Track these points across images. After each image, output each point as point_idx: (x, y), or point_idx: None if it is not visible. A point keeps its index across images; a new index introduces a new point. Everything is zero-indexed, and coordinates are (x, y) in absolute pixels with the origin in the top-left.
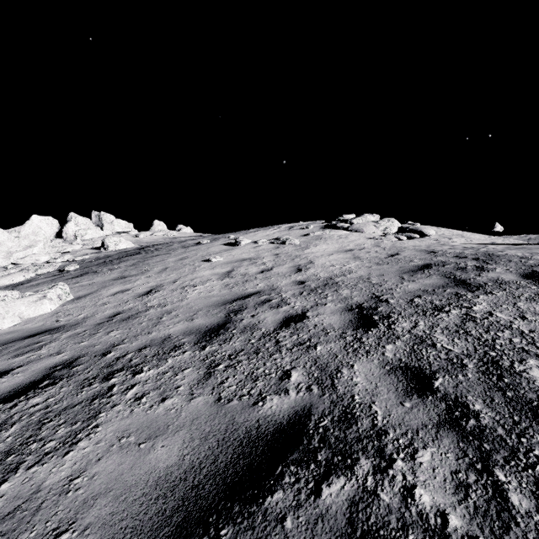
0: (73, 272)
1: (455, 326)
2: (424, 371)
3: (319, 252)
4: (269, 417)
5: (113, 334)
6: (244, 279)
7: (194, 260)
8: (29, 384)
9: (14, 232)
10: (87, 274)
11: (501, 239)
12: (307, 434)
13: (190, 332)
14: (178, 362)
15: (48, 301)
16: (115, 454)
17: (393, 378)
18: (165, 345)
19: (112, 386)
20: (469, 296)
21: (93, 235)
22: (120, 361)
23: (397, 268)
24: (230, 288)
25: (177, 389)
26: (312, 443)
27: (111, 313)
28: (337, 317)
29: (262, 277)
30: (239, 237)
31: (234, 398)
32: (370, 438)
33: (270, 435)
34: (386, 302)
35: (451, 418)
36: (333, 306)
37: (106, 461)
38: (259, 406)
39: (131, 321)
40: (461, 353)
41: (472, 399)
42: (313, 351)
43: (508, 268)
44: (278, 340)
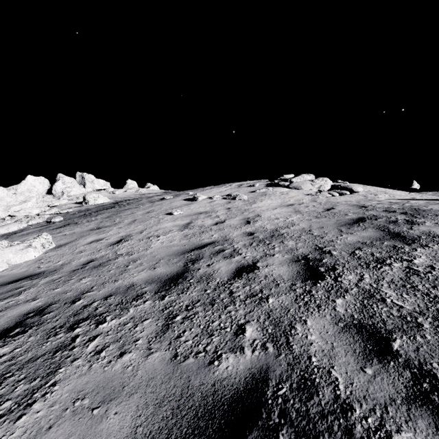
0: (58, 223)
1: (400, 280)
2: (379, 330)
3: (265, 206)
4: (225, 380)
5: (84, 281)
6: (201, 230)
7: (158, 213)
8: (2, 331)
9: (12, 190)
10: (69, 225)
11: (419, 195)
12: (266, 404)
13: (152, 280)
14: (138, 312)
15: (32, 250)
16: (67, 421)
17: (349, 337)
18: (128, 294)
19: (75, 337)
20: (407, 248)
21: (77, 192)
22: (86, 310)
23: (334, 221)
24: (188, 238)
25: (135, 342)
26: (271, 417)
27: (85, 261)
28: (285, 268)
29: (216, 228)
30: (197, 194)
31: (190, 355)
32: (334, 414)
33: (227, 405)
34: (329, 254)
35: (421, 391)
36: (281, 256)
37: (56, 430)
38: (215, 366)
39: (101, 268)
40: (413, 310)
41: (438, 367)
42: (266, 304)
43: (436, 222)
44: (232, 291)
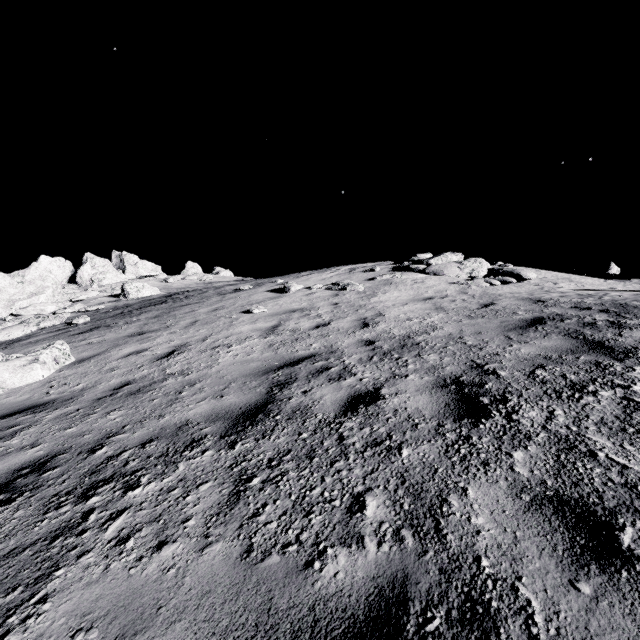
0: (82, 326)
1: (616, 419)
2: (592, 510)
3: (390, 300)
4: (332, 599)
5: (112, 417)
6: (294, 336)
7: (231, 311)
8: None
9: (17, 277)
10: (98, 328)
11: (621, 284)
12: None
13: (217, 416)
14: (192, 470)
15: (40, 366)
16: None
17: (542, 522)
18: (179, 438)
19: (89, 513)
20: (618, 367)
21: (113, 279)
22: (110, 464)
23: (497, 323)
24: (275, 349)
25: (184, 524)
26: None
27: (118, 383)
28: (426, 397)
29: (317, 334)
30: (288, 282)
31: (273, 550)
32: None
33: None
34: (494, 375)
35: None
36: (418, 379)
37: None
38: (315, 571)
39: (141, 396)
40: None
41: None
42: (397, 458)
43: None
44: (342, 435)
